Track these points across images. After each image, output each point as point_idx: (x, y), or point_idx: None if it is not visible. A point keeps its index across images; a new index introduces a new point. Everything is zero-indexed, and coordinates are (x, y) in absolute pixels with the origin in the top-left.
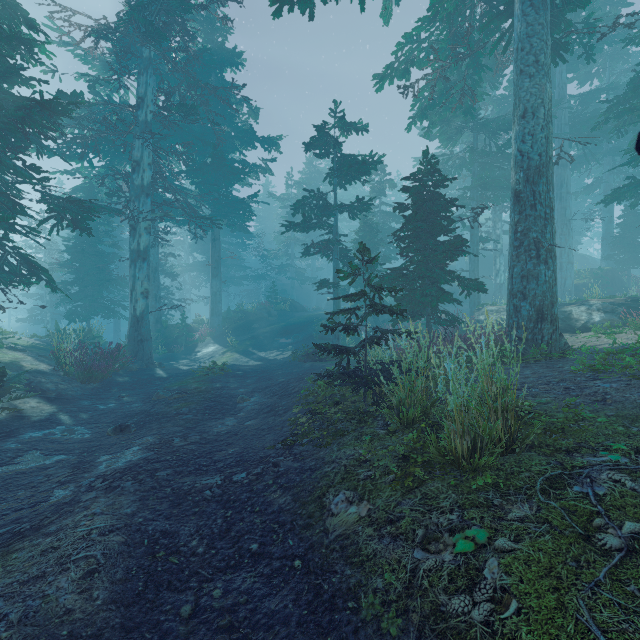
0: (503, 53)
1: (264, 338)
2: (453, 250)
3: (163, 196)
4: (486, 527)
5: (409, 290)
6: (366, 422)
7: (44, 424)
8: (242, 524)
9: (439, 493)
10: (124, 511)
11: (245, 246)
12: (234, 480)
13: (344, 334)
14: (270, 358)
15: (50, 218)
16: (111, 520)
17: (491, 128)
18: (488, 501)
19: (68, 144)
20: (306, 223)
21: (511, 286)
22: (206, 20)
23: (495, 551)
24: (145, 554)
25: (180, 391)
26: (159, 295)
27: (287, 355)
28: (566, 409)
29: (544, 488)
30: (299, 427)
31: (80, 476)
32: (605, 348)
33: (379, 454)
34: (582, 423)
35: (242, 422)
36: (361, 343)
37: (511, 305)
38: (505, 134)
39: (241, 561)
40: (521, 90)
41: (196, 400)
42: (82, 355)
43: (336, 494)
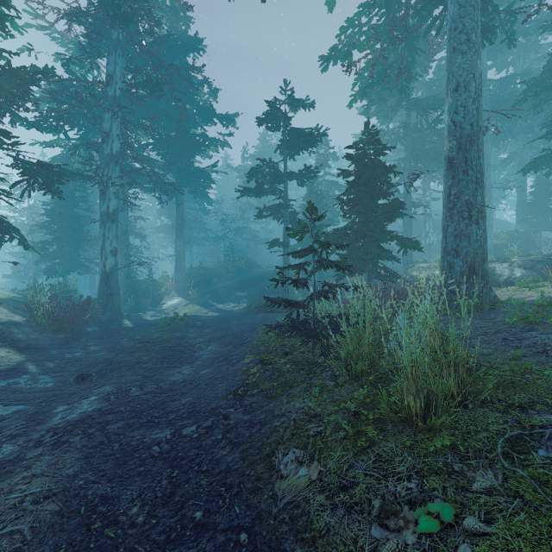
0: (436, 35)
1: (222, 292)
2: (392, 211)
3: (132, 165)
4: (450, 501)
5: (352, 248)
6: (315, 373)
7: (10, 373)
8: (187, 486)
9: (394, 455)
10: (65, 472)
11: (206, 211)
12: (184, 434)
13: (293, 288)
14: (227, 309)
15: (22, 181)
16: (49, 483)
17: (422, 106)
18: (448, 466)
19: (45, 117)
20: (259, 189)
21: (445, 244)
22: (171, 10)
23: (465, 534)
24: (79, 526)
25: (142, 341)
26: (129, 253)
27: (242, 307)
28: (513, 362)
29: (506, 451)
30: (250, 377)
31: (32, 429)
32: (536, 301)
33: (329, 408)
34: (531, 377)
35: (198, 371)
36: (309, 297)
37: (445, 261)
38: (433, 113)
39: (183, 533)
40: (454, 66)
41: (157, 349)
42: (53, 307)
43: (285, 453)
